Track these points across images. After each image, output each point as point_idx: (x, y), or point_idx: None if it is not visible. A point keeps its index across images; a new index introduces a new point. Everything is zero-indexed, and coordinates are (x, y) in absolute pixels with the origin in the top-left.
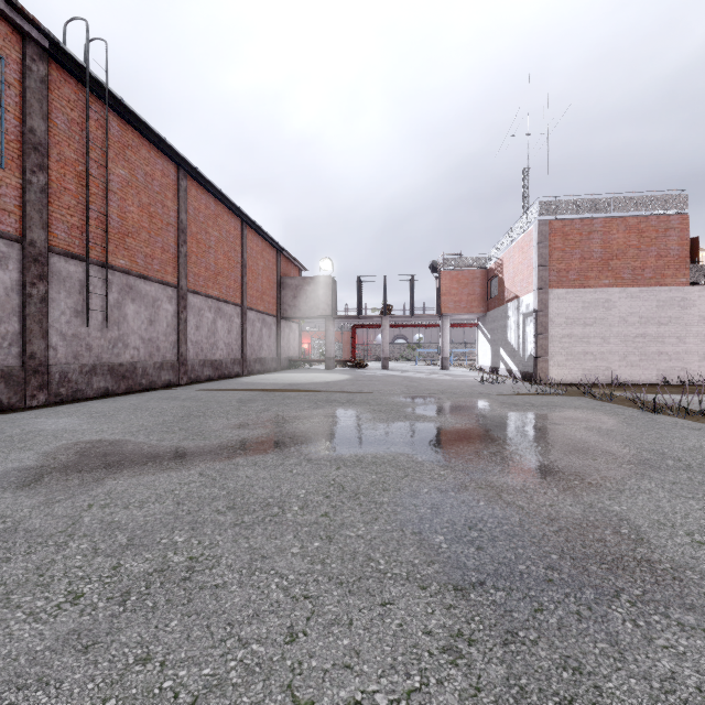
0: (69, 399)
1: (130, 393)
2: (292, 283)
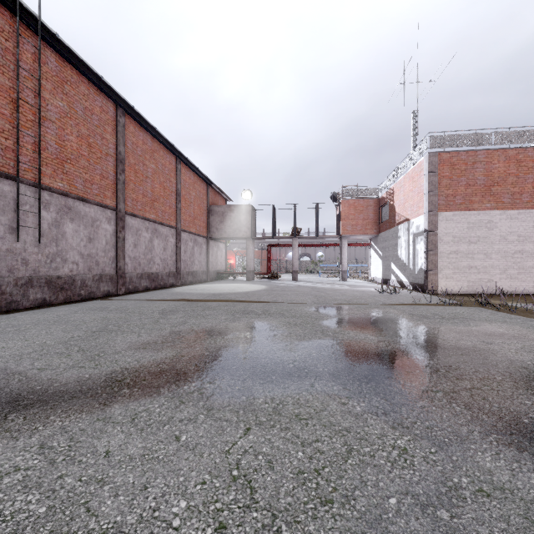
0: (3, 310)
1: (68, 303)
2: (219, 210)
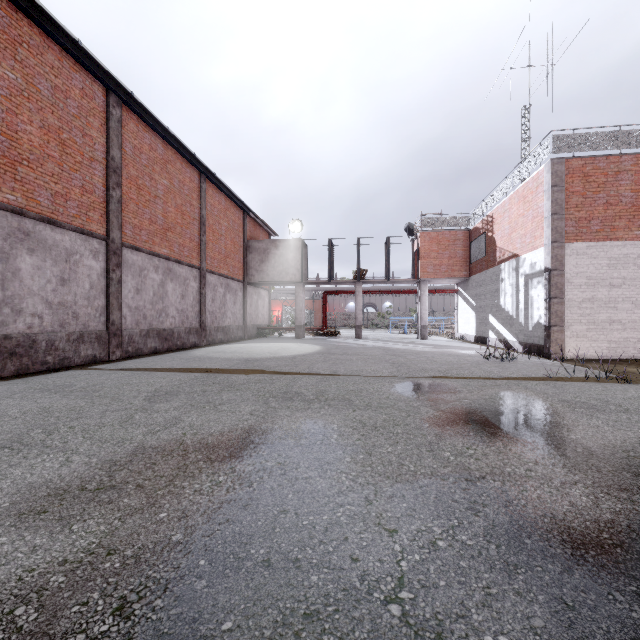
0: None
1: (24, 376)
2: (260, 247)
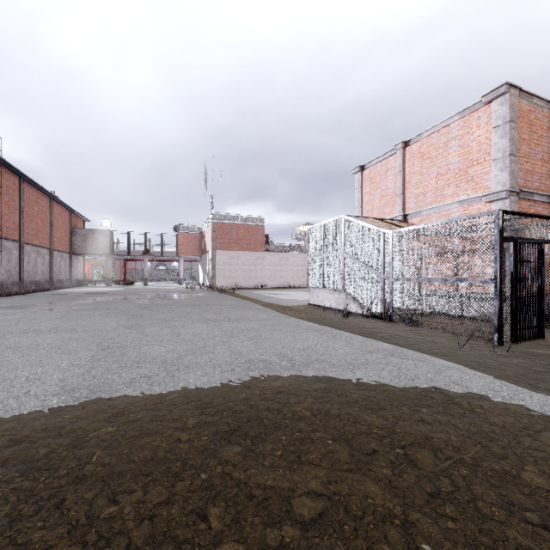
0: None
1: (2, 297)
2: (81, 232)
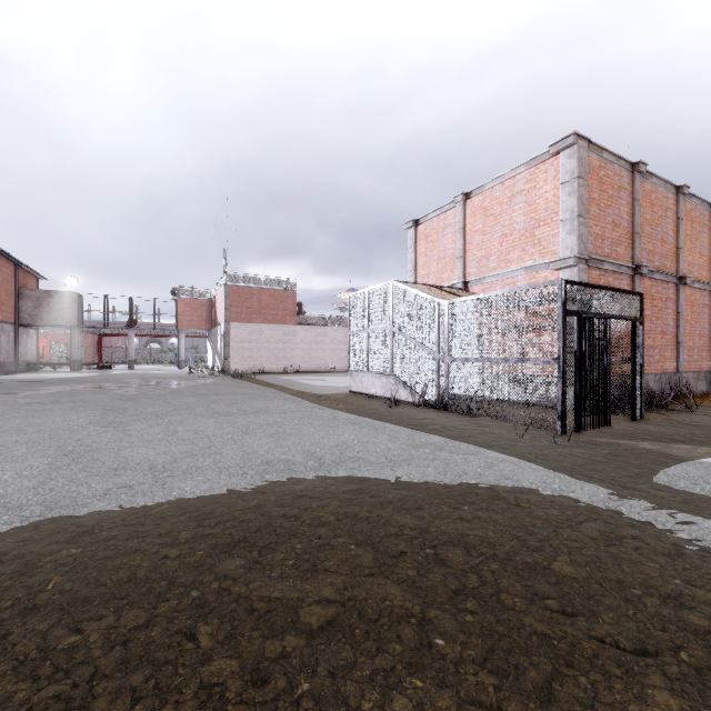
0: None
1: None
2: (33, 295)
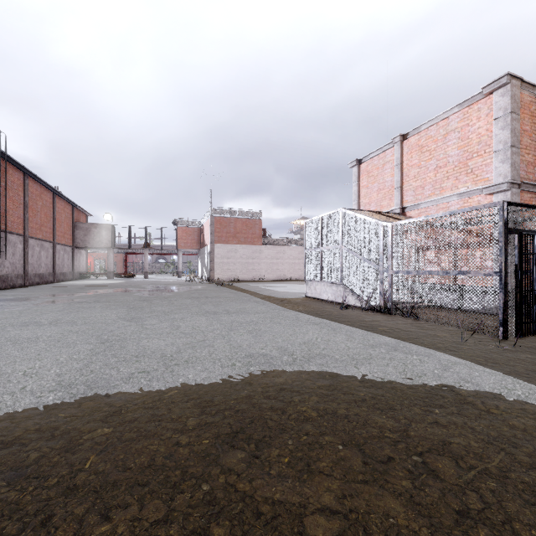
0: None
1: (7, 289)
2: (84, 226)
